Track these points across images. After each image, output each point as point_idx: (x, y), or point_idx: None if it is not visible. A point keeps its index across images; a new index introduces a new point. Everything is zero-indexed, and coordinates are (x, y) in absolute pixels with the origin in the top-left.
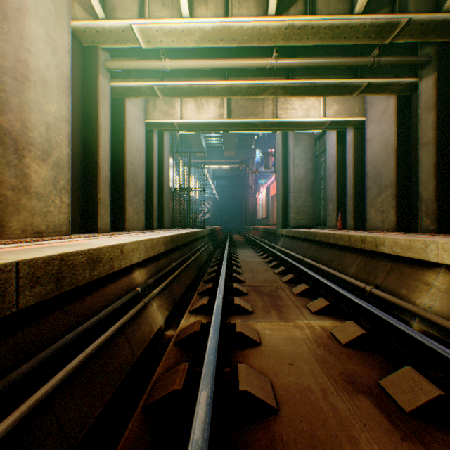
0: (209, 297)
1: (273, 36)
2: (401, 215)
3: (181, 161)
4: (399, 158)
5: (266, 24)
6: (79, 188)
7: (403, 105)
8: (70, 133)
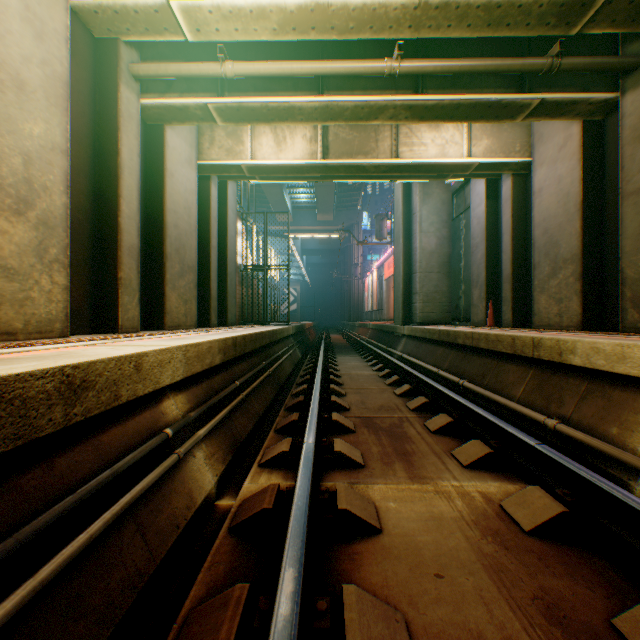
0: (294, 437)
1: (394, 22)
2: (589, 305)
3: (254, 226)
4: (586, 217)
5: None
6: (88, 261)
7: (592, 136)
8: (69, 172)
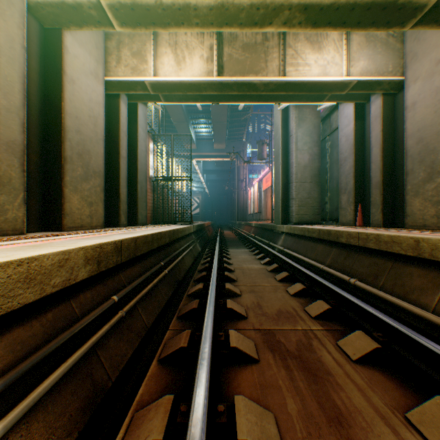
0: (180, 376)
1: None
2: None
3: (164, 146)
4: None
5: None
6: None
7: None
8: None
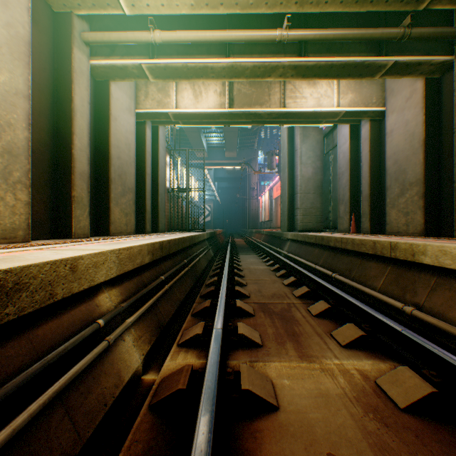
0: (206, 320)
1: None
2: (430, 217)
3: (179, 159)
4: (427, 151)
5: None
6: (48, 183)
7: (432, 90)
8: (30, 112)
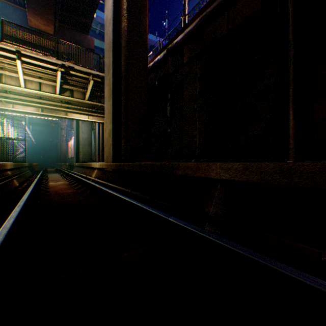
0: None
1: (59, 99)
2: None
3: (5, 119)
4: None
5: (56, 96)
6: None
7: None
8: None
